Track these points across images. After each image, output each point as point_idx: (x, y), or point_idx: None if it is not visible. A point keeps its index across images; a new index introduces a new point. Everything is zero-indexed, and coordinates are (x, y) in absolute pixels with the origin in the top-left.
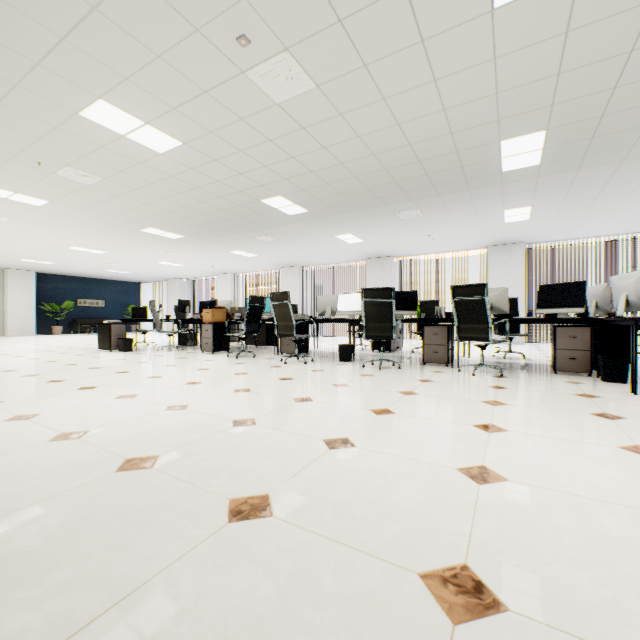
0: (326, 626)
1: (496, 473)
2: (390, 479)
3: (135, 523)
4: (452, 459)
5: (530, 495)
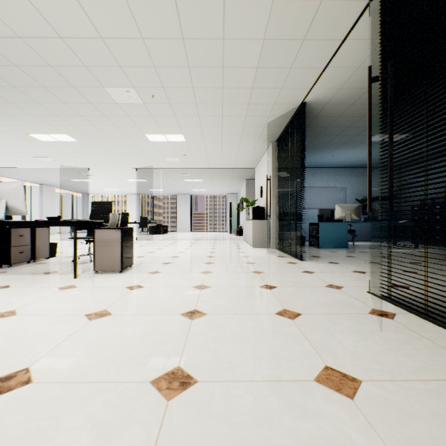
0: (229, 329)
1: (97, 311)
2: (110, 337)
3: (242, 441)
4: (74, 322)
5: (122, 305)
